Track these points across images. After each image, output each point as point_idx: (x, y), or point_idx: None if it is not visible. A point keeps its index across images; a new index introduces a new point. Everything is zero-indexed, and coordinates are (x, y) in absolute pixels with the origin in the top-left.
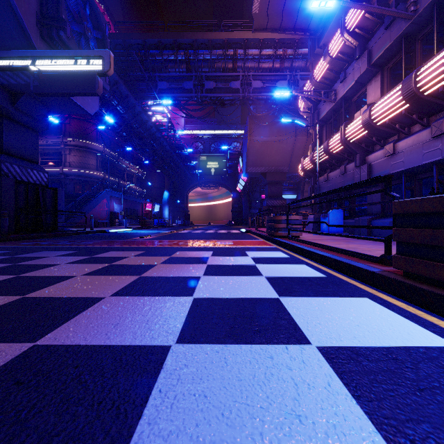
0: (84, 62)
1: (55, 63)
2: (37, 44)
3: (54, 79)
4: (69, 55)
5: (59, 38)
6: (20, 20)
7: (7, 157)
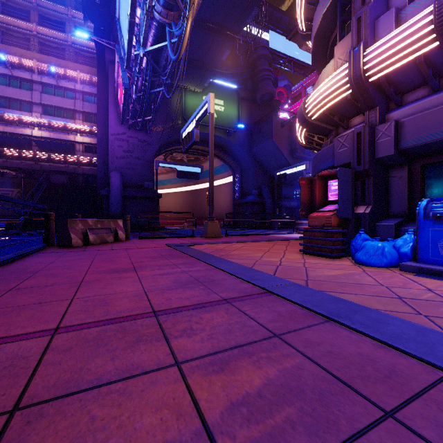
0: (300, 167)
1: (292, 170)
2: (289, 160)
3: (292, 175)
4: (296, 166)
5: (295, 156)
6: (284, 157)
7: (283, 199)
